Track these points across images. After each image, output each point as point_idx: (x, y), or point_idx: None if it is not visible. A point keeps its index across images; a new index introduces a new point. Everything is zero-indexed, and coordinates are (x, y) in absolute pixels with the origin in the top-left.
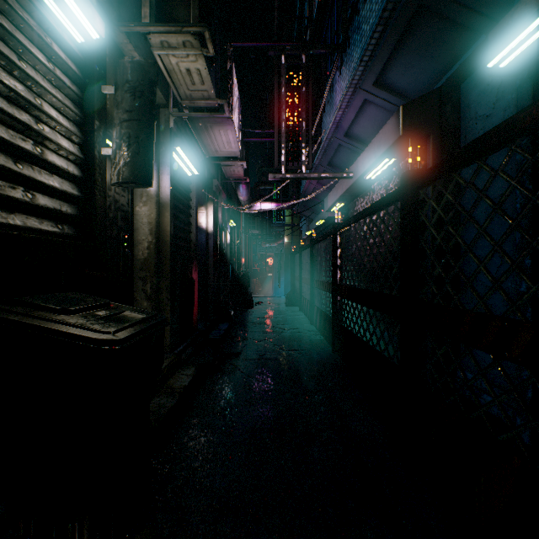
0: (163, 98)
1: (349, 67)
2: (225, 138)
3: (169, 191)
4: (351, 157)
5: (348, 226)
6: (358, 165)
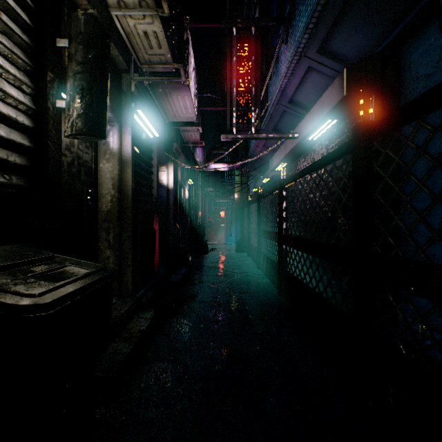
0: (124, 63)
1: (294, 37)
2: (182, 104)
3: (131, 149)
4: (294, 123)
5: (293, 181)
6: (301, 127)
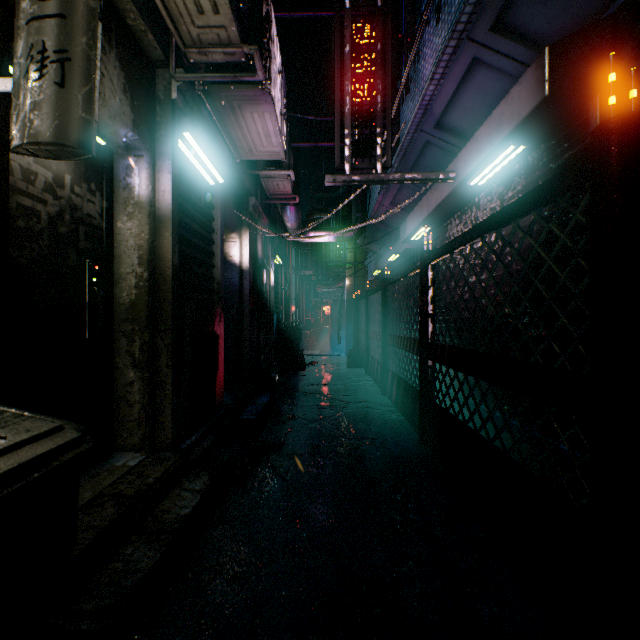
0: (158, 47)
1: (449, 8)
2: (261, 128)
3: (171, 198)
4: (442, 162)
5: (449, 252)
6: (458, 165)
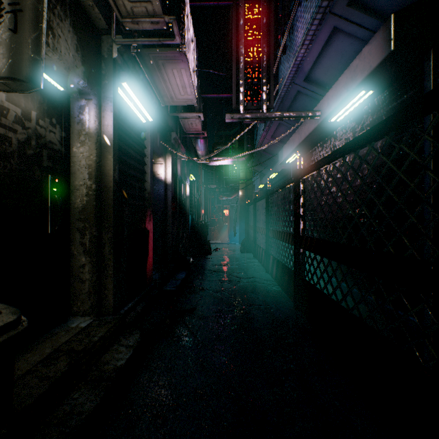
0: (102, 18)
1: None
2: (179, 81)
3: (112, 130)
4: (309, 106)
5: (316, 169)
6: (321, 107)
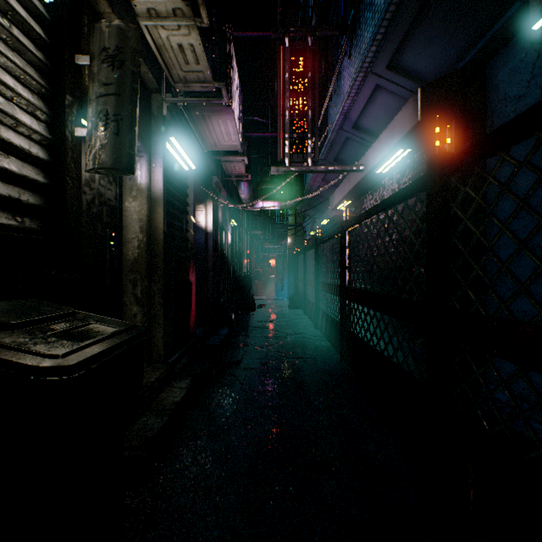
0: (155, 81)
1: (359, 50)
2: (224, 129)
3: (162, 185)
4: (359, 152)
5: (358, 223)
6: (368, 158)
